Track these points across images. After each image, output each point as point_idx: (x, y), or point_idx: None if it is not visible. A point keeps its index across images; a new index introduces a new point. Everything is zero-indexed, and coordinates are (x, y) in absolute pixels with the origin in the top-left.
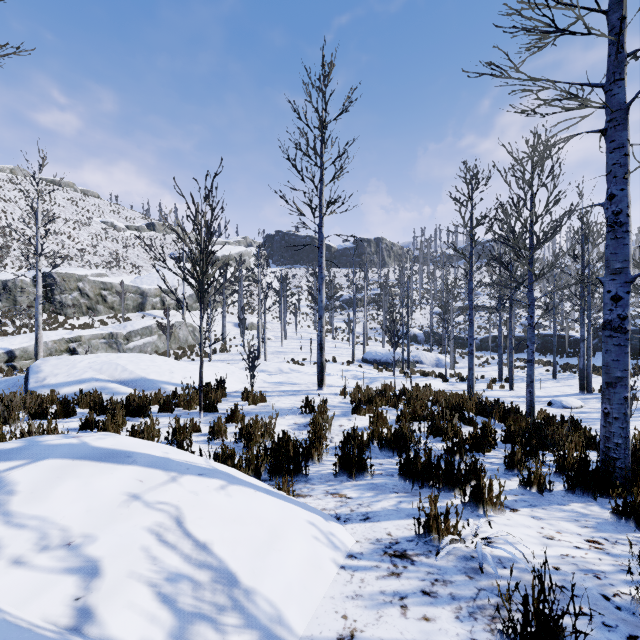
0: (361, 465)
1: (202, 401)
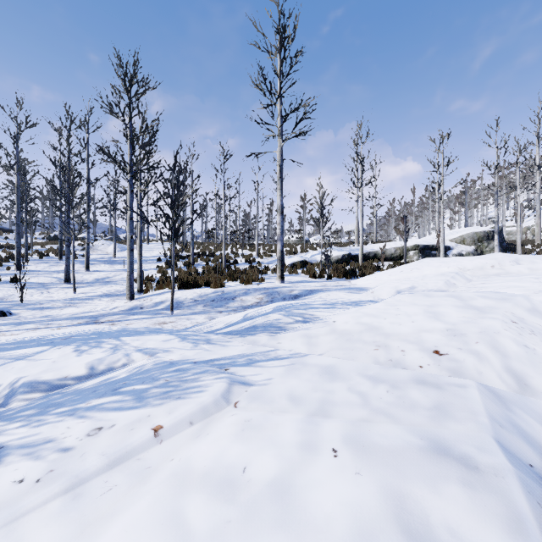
0: (265, 269)
1: (321, 267)
